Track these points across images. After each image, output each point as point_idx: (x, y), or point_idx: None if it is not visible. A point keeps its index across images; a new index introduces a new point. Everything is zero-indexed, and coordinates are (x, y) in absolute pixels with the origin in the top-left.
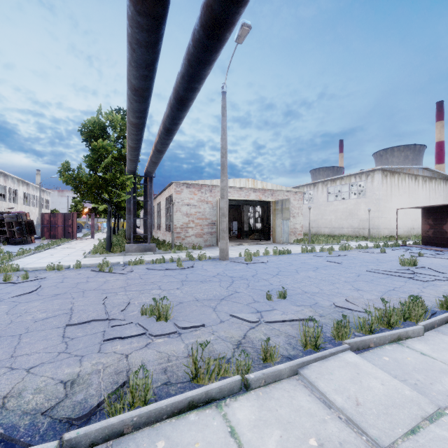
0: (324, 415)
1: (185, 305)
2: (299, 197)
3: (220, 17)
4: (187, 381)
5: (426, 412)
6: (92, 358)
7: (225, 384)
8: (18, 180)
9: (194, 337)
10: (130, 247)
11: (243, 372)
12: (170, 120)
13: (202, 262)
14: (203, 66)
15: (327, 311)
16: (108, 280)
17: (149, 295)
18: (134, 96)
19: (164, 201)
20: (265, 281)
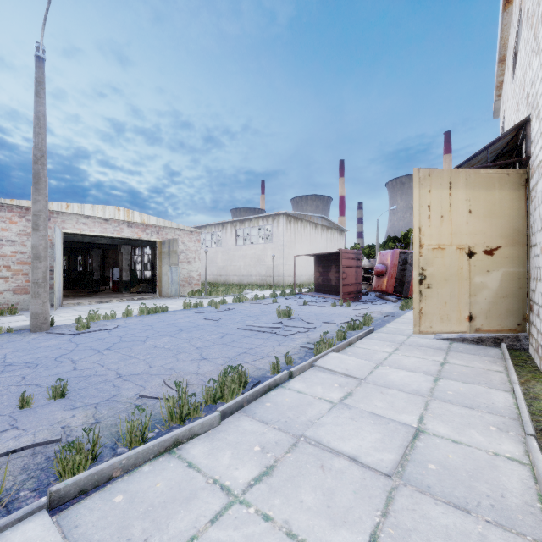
0: None
1: None
2: (197, 237)
3: None
4: None
5: None
6: None
7: None
8: None
9: None
10: None
11: None
12: None
13: None
14: None
15: (115, 410)
16: None
17: None
18: None
19: None
20: (69, 365)
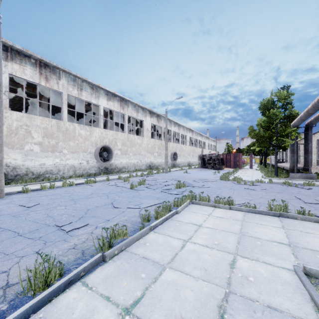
0: None
1: None
2: None
3: None
4: None
5: None
6: None
7: None
8: (205, 137)
9: None
10: (294, 175)
11: None
12: None
13: None
14: None
15: None
16: (299, 190)
17: None
18: None
19: (315, 142)
20: None
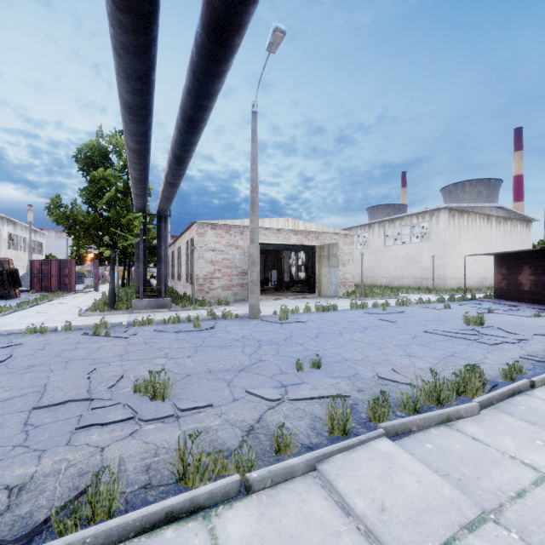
0: (339, 525)
1: (194, 378)
2: (350, 240)
3: (224, 17)
4: (173, 482)
5: (466, 518)
6: (55, 453)
7: (218, 487)
8: (2, 218)
9: (196, 422)
10: (139, 303)
11: (246, 469)
12: (179, 146)
13: (227, 321)
14: (211, 78)
15: (367, 385)
16: (103, 346)
17: (150, 365)
18: (129, 116)
19: (185, 246)
20: (299, 346)
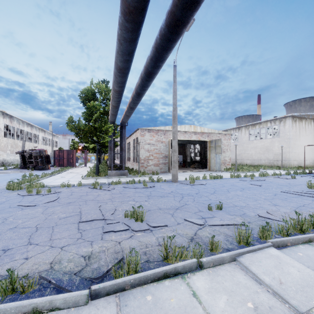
0: (256, 288)
1: (152, 212)
2: (228, 137)
3: (179, 19)
4: (160, 260)
5: None
6: (98, 243)
7: (187, 264)
8: (39, 129)
9: (161, 233)
10: (111, 172)
11: (198, 257)
12: (140, 87)
13: (160, 183)
14: (166, 51)
15: (253, 220)
16: (100, 194)
17: (127, 204)
18: (119, 73)
19: (132, 142)
20: (206, 197)
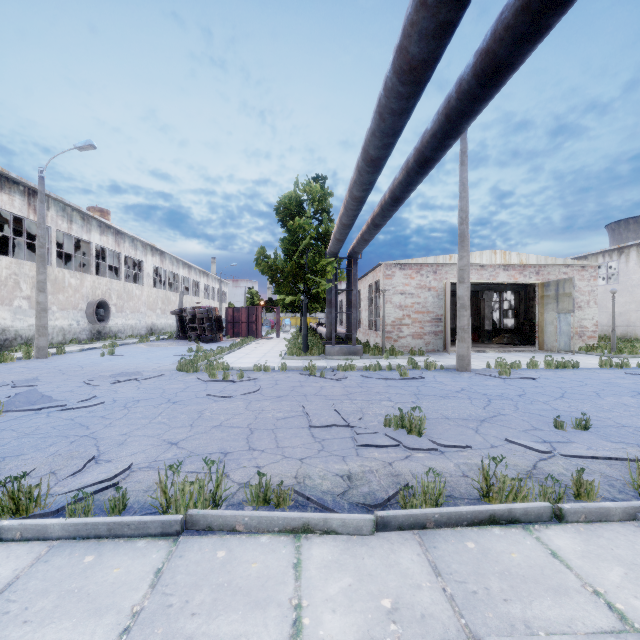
0: None
1: (434, 422)
2: (591, 274)
3: (505, 61)
4: (474, 498)
5: None
6: (354, 460)
7: (532, 507)
8: (200, 271)
9: (463, 458)
10: (332, 349)
11: (551, 501)
12: (403, 188)
13: (432, 372)
14: (467, 118)
15: None
16: (324, 386)
17: (381, 406)
18: (368, 168)
19: (367, 290)
20: (544, 404)
